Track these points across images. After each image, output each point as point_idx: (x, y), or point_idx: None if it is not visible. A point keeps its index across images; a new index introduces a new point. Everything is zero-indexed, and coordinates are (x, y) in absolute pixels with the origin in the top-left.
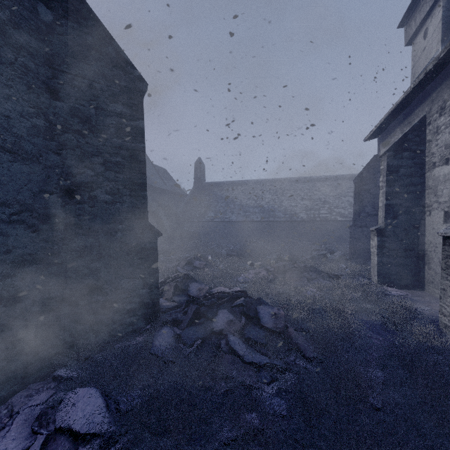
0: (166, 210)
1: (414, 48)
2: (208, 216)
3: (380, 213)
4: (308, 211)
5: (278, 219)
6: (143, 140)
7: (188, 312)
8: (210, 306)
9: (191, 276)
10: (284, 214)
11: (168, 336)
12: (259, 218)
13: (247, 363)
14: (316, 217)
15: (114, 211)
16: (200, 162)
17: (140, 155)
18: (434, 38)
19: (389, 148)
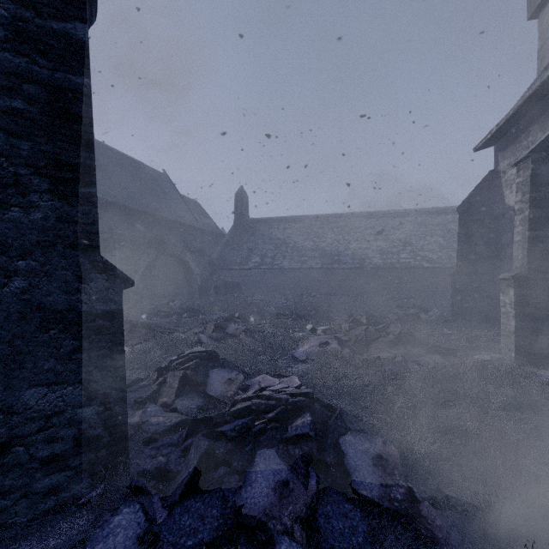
0: (195, 253)
1: (543, 21)
2: (252, 262)
3: (518, 251)
4: (384, 256)
5: (344, 266)
6: (84, 70)
7: (190, 453)
8: (239, 438)
9: (220, 351)
10: (352, 258)
11: (126, 538)
12: (319, 264)
13: None
14: (394, 263)
15: (3, 226)
16: (242, 192)
17: (77, 101)
18: None
19: (534, 146)
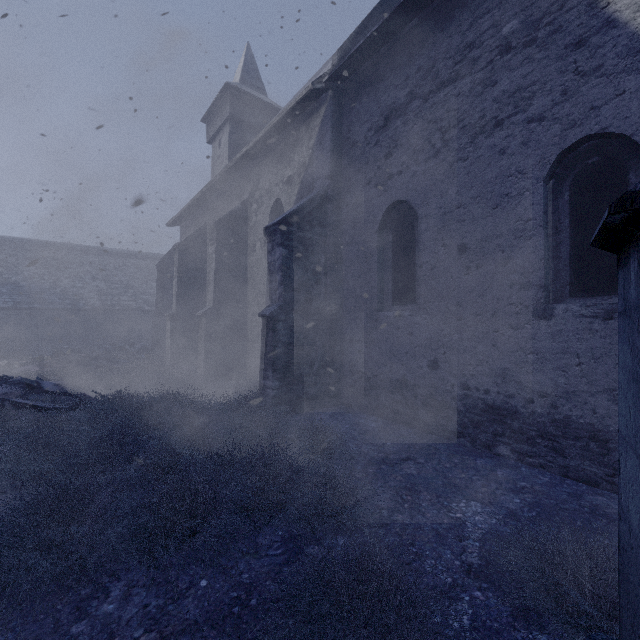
0: None
1: (213, 150)
2: None
3: (174, 300)
4: (103, 297)
5: (50, 306)
6: None
7: None
8: None
9: None
10: (62, 298)
11: None
12: (9, 303)
13: (37, 407)
14: (115, 305)
15: None
16: None
17: None
18: (225, 152)
19: (180, 243)
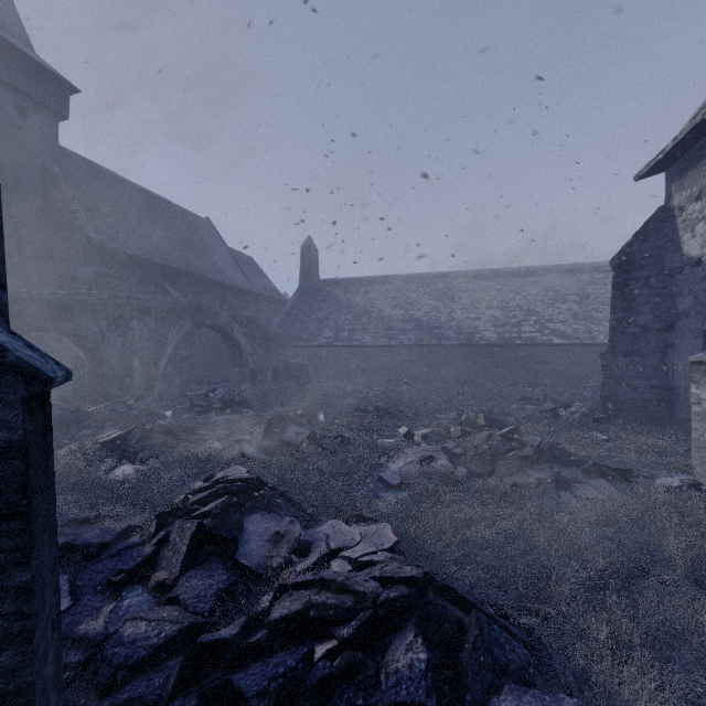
0: (246, 325)
1: None
2: (323, 337)
3: None
4: (499, 328)
5: (446, 342)
6: None
7: None
8: None
9: (271, 471)
10: (457, 332)
11: None
12: (412, 340)
13: None
14: (514, 338)
15: None
16: (309, 244)
17: None
18: None
19: None
